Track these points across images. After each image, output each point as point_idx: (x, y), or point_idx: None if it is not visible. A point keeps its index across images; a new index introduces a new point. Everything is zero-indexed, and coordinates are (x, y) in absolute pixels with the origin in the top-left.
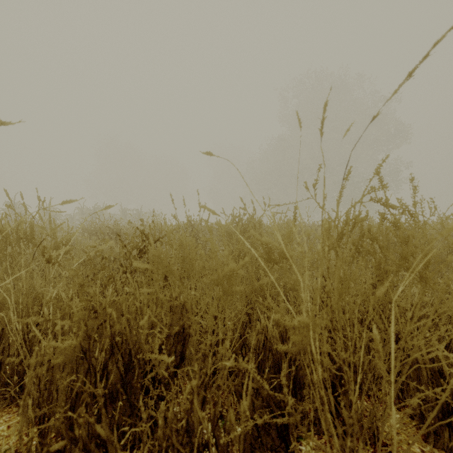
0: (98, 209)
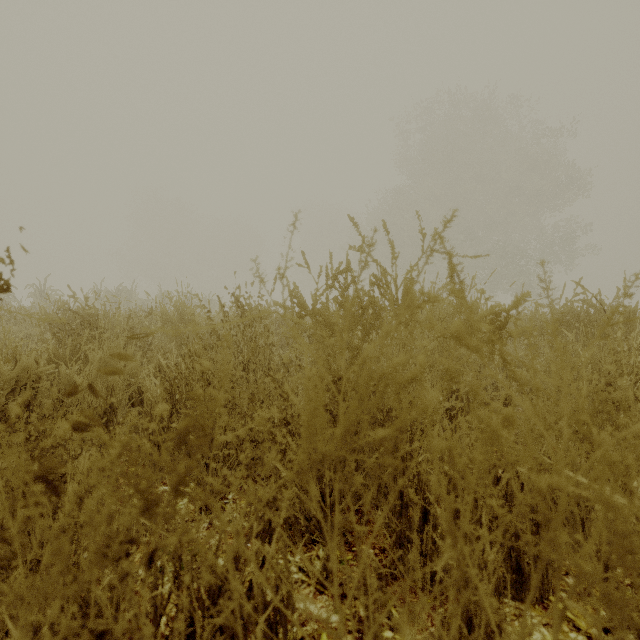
0: (124, 291)
